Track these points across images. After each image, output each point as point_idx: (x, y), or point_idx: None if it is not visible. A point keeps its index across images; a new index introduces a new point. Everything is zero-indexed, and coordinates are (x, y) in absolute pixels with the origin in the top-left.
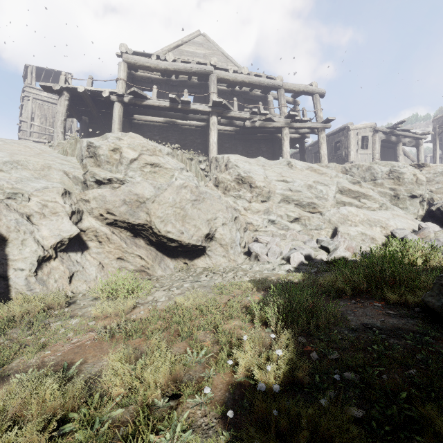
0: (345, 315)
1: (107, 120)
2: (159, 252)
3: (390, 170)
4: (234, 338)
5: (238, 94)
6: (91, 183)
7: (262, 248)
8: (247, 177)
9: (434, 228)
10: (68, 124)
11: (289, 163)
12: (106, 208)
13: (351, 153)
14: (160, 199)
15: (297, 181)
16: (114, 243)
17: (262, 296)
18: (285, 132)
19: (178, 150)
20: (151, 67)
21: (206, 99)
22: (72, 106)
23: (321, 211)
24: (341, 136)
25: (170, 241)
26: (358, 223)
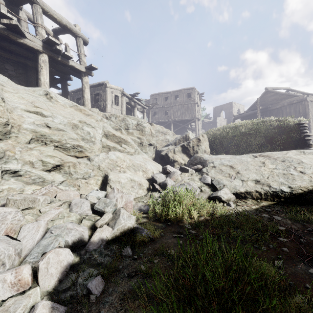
0: None
1: None
2: None
3: (138, 123)
4: None
5: None
6: None
7: None
8: None
9: (177, 171)
10: None
11: (48, 93)
12: None
13: (108, 105)
14: None
15: (58, 117)
16: None
17: None
18: (43, 59)
19: None
20: None
21: None
22: None
23: (89, 155)
24: (100, 90)
25: None
26: (126, 168)
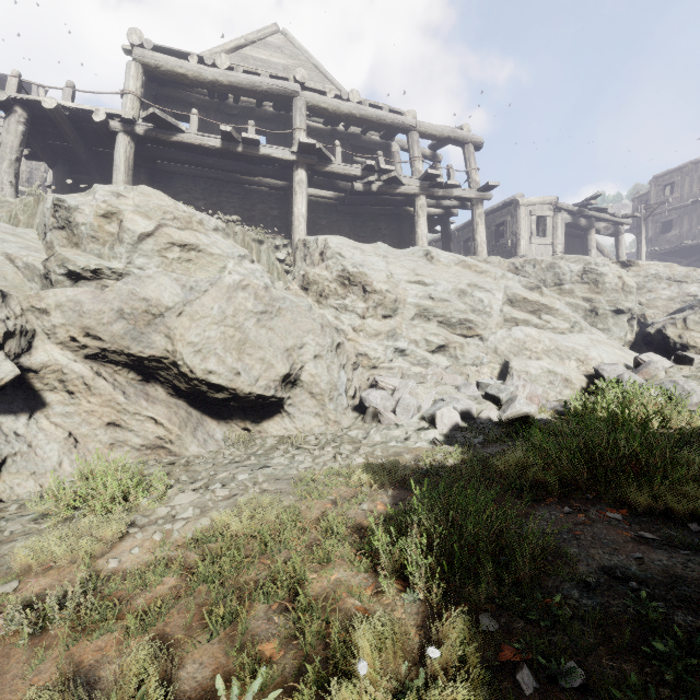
0: (560, 544)
1: (107, 169)
2: (194, 410)
3: (584, 269)
4: (336, 631)
5: (342, 137)
6: (58, 277)
7: (386, 400)
8: (358, 274)
9: (662, 362)
10: (39, 176)
11: (428, 253)
12: (84, 326)
13: (521, 242)
14: (194, 308)
15: (441, 284)
16: (100, 396)
17: (391, 500)
18: (420, 203)
19: (238, 226)
20: (187, 76)
21: (288, 141)
22: (35, 138)
23: (481, 334)
24: (506, 215)
25: (214, 390)
26: (542, 354)
